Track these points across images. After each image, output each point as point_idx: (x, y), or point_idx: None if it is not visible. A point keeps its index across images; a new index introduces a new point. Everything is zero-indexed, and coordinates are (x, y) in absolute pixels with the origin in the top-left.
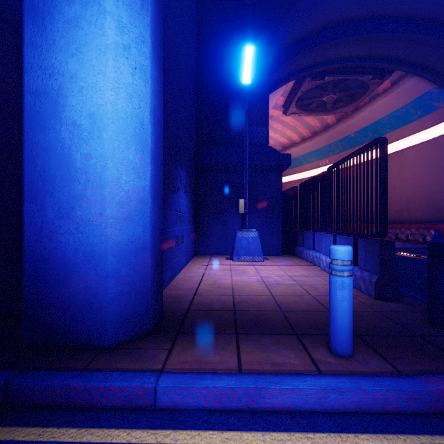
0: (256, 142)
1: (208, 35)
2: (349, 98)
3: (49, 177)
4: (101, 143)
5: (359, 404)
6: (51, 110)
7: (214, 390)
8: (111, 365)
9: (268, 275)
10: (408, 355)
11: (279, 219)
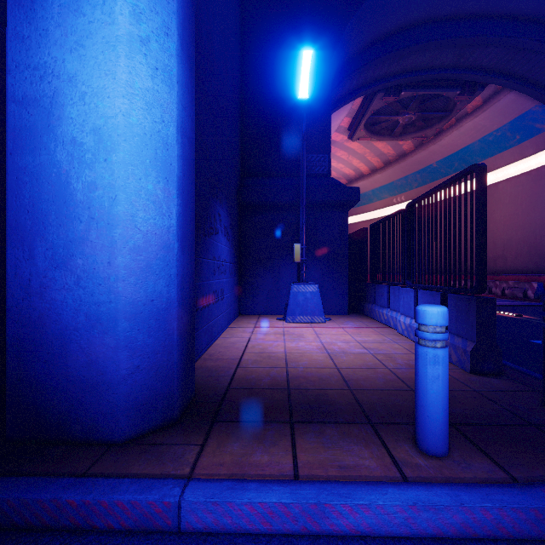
0: (315, 173)
1: (255, 38)
2: (431, 119)
3: (40, 214)
4: (110, 168)
5: (461, 526)
6: (43, 124)
7: (260, 507)
8: (121, 468)
9: (332, 340)
10: (524, 454)
11: (344, 269)
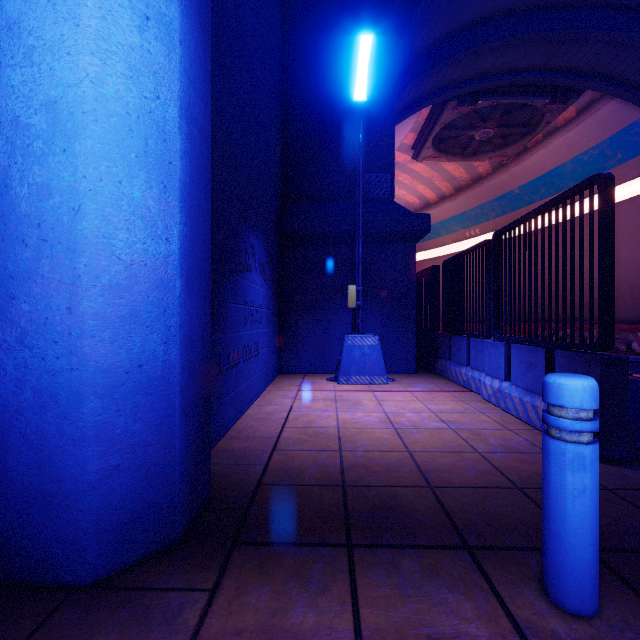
0: (374, 196)
1: (300, 29)
2: (514, 135)
3: None
4: (71, 163)
5: None
6: None
7: None
8: None
9: (398, 409)
10: None
11: (411, 317)
